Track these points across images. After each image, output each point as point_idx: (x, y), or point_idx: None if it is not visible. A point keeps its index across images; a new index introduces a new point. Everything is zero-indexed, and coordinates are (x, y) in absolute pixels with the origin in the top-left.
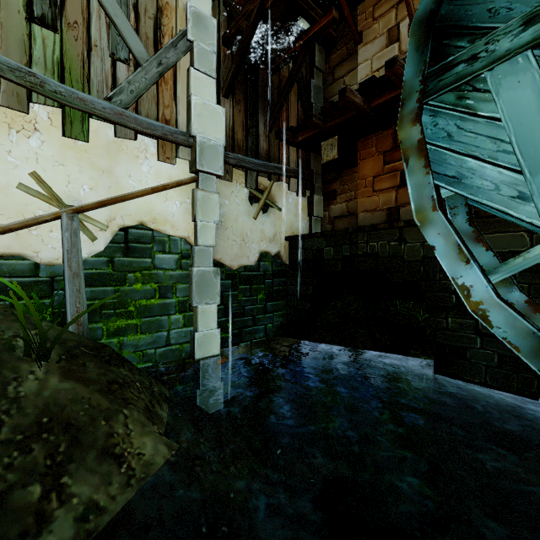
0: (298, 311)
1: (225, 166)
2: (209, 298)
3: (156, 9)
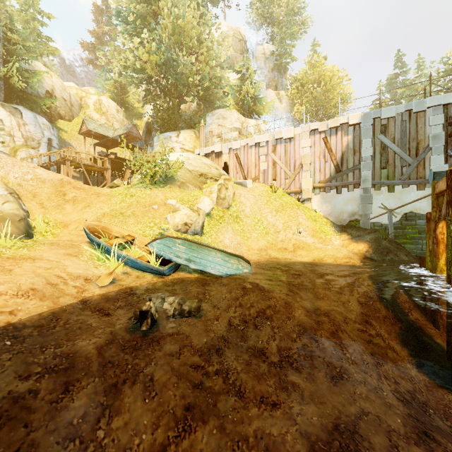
0: None
1: None
2: None
3: (416, 144)
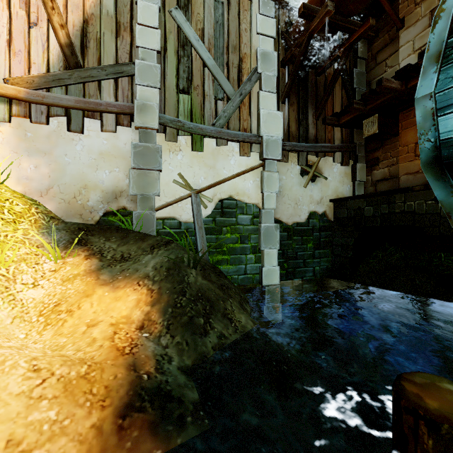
0: (341, 258)
1: (283, 152)
2: (272, 244)
3: (238, 60)
